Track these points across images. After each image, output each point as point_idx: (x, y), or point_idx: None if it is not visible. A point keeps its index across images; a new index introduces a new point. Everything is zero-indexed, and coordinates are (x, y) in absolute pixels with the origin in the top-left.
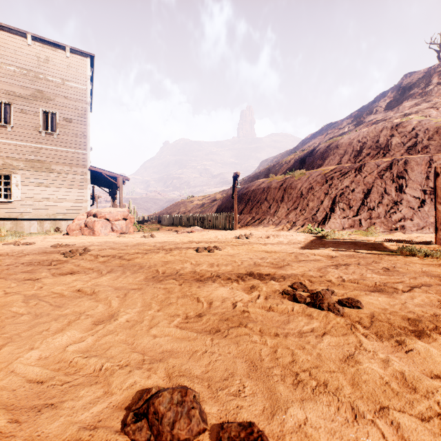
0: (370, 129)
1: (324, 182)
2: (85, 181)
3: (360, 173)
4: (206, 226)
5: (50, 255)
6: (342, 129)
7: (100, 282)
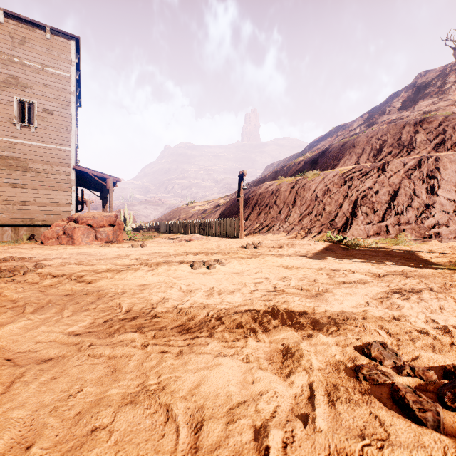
0: (390, 125)
1: (342, 184)
2: (68, 182)
3: (384, 173)
4: (207, 233)
5: None
6: (353, 130)
7: None
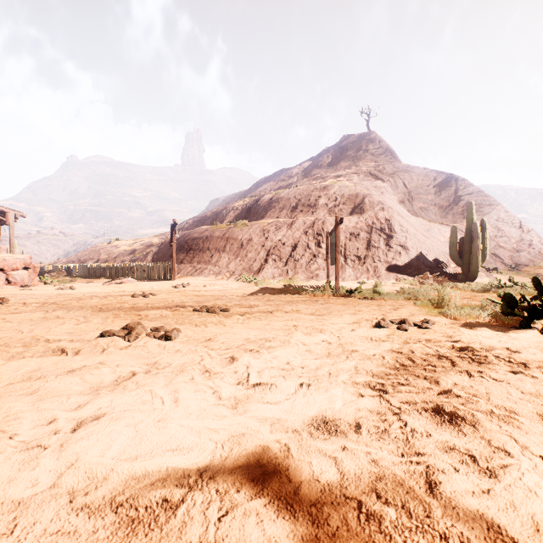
0: (305, 187)
1: (262, 235)
2: None
3: (291, 229)
4: (139, 277)
5: None
6: (292, 178)
7: (56, 314)
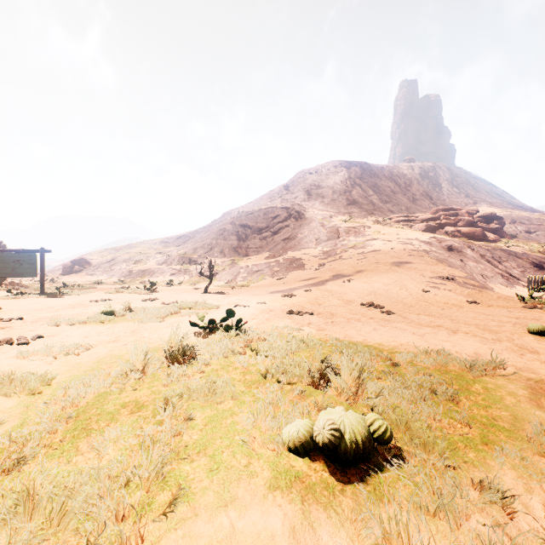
0: None
1: None
2: None
3: None
4: None
5: (11, 323)
6: None
7: (96, 307)
